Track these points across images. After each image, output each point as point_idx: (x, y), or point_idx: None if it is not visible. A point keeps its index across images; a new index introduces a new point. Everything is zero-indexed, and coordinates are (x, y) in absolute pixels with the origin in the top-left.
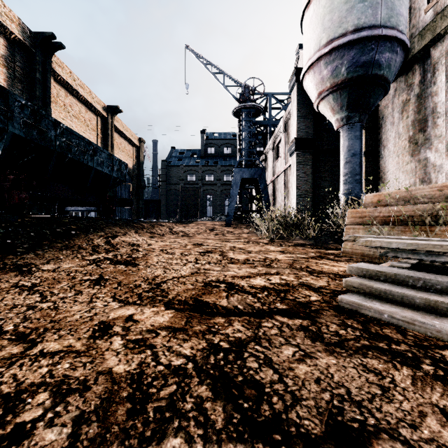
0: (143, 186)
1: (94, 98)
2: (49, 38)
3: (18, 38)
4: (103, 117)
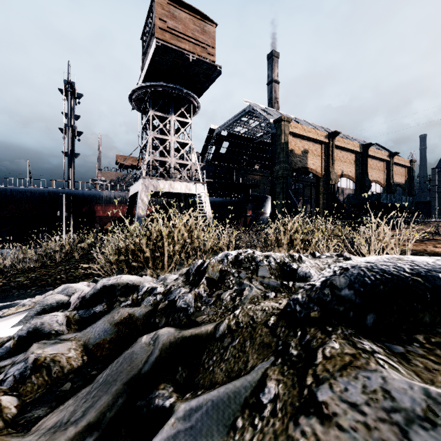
0: (413, 194)
1: (382, 154)
2: (369, 145)
3: (359, 151)
4: (387, 161)
